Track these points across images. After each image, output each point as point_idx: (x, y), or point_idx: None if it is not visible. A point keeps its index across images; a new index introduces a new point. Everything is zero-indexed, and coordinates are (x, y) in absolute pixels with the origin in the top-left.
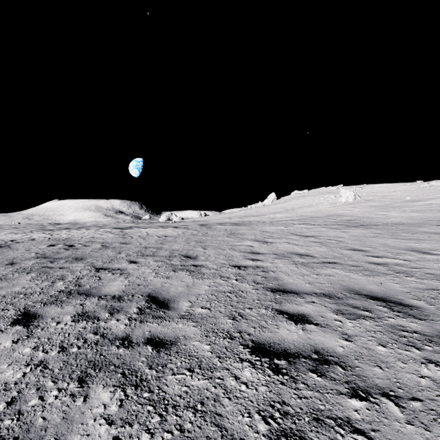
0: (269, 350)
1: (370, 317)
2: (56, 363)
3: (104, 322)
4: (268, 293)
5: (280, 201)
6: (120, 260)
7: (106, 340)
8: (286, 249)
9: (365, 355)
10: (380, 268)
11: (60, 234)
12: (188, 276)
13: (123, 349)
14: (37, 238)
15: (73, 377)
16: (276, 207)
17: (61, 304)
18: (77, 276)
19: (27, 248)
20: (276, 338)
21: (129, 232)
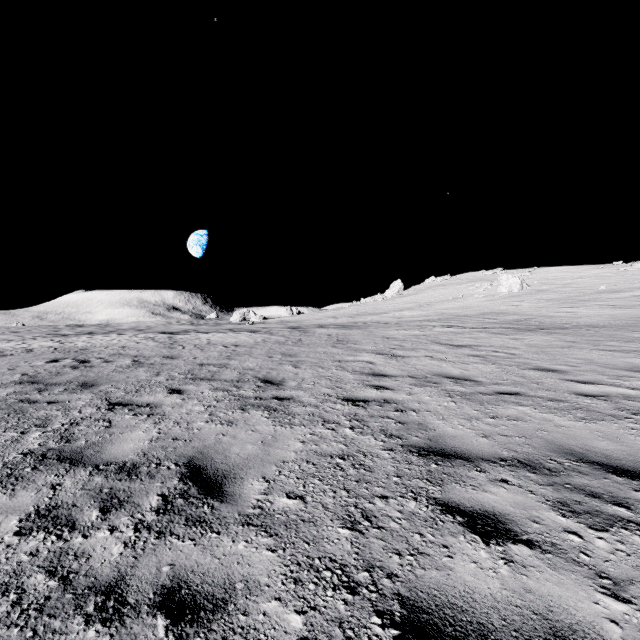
0: (446, 635)
1: (636, 522)
2: None
3: (81, 537)
4: (414, 460)
5: (408, 292)
6: (155, 387)
7: (68, 596)
8: (429, 367)
9: None
10: (600, 404)
11: (76, 341)
12: (266, 419)
13: (97, 629)
14: (37, 349)
15: None
16: (403, 301)
17: (14, 486)
18: (71, 418)
19: (12, 365)
20: (453, 590)
21: (182, 338)
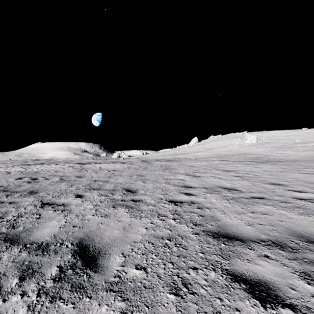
0: None
1: None
2: None
3: (1, 301)
4: (211, 241)
5: (200, 143)
6: (69, 194)
7: None
8: (213, 183)
9: None
10: (310, 205)
11: (33, 168)
12: (126, 213)
13: None
14: (12, 172)
15: None
16: (198, 147)
17: None
18: (19, 213)
19: None
20: None
21: (87, 166)
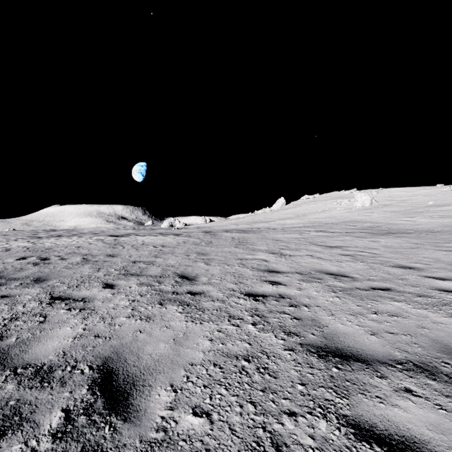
0: None
1: None
2: None
3: None
4: (314, 362)
5: (289, 206)
6: (93, 282)
7: None
8: (311, 265)
9: None
10: None
11: (45, 242)
12: (180, 314)
13: None
14: (13, 249)
15: None
16: (285, 212)
17: None
18: (14, 313)
19: None
20: None
21: (123, 240)
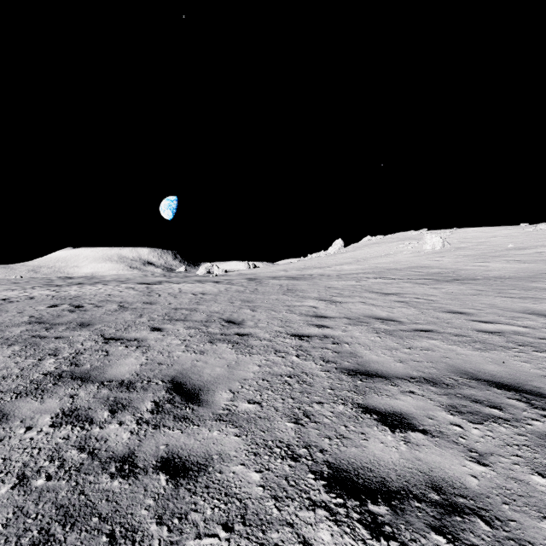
0: (358, 484)
1: (504, 418)
2: (1, 511)
3: (98, 428)
4: (344, 378)
5: (348, 249)
6: (140, 326)
7: (96, 462)
8: (361, 311)
9: (517, 495)
10: (495, 338)
11: (69, 290)
12: (230, 349)
13: (119, 481)
14: (37, 297)
15: (23, 544)
16: (343, 256)
17: (42, 396)
18: (76, 349)
19: (20, 310)
20: (366, 459)
21: (157, 288)
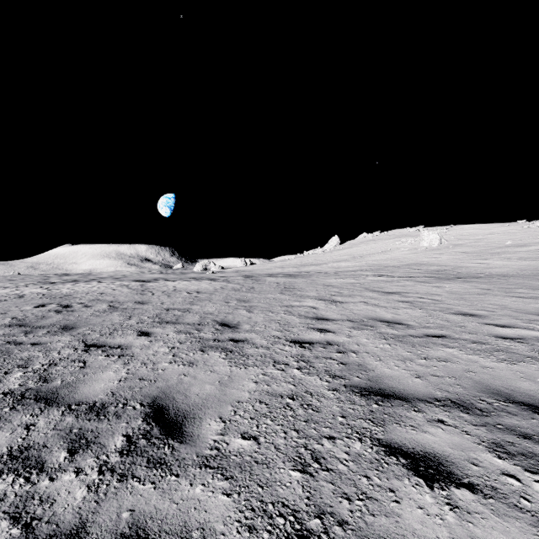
0: None
1: None
2: None
3: (48, 479)
4: (356, 400)
5: (344, 246)
6: (127, 330)
7: None
8: (364, 312)
9: None
10: (518, 346)
11: (62, 288)
12: (223, 360)
13: None
14: (27, 295)
15: None
16: (339, 253)
17: None
18: (51, 359)
19: (4, 310)
20: (403, 538)
21: (152, 285)
